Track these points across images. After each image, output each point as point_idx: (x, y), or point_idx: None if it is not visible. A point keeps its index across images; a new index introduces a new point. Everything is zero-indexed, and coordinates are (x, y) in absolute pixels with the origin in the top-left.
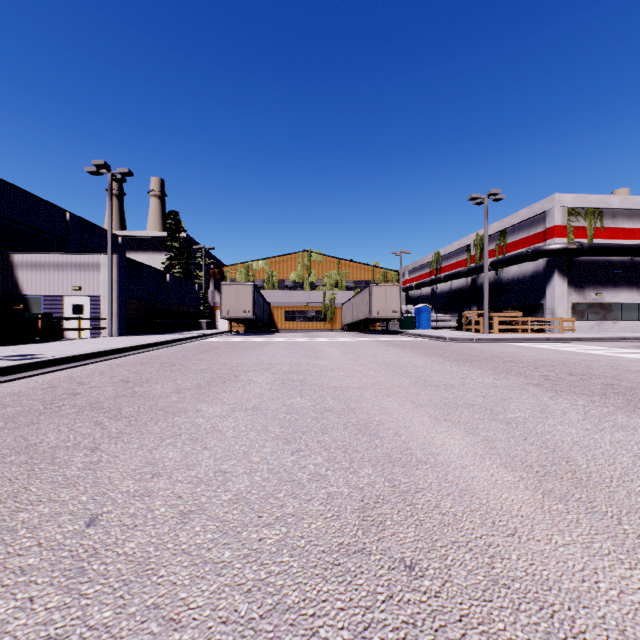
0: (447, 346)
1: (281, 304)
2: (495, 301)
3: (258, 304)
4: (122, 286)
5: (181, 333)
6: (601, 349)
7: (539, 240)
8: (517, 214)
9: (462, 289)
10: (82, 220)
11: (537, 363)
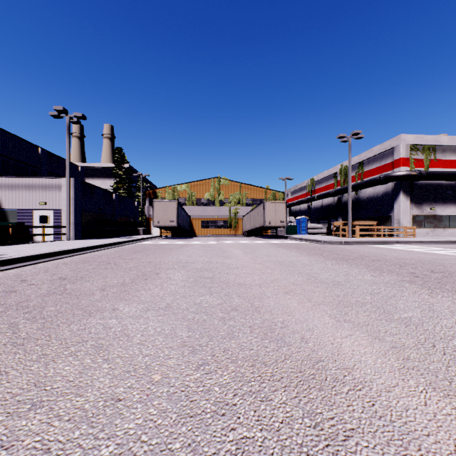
0: (323, 247)
1: (198, 216)
2: (355, 214)
3: (181, 216)
4: (77, 202)
5: (123, 237)
6: (442, 250)
7: (388, 169)
8: (372, 150)
9: (330, 205)
10: (50, 153)
11: (399, 261)
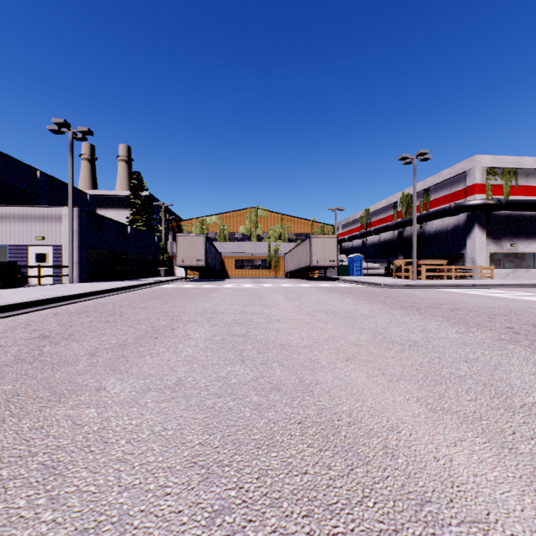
0: (385, 292)
1: (231, 254)
2: (419, 251)
3: (210, 254)
4: (83, 236)
5: (139, 280)
6: (532, 295)
7: (460, 197)
8: (440, 174)
9: (389, 241)
10: (52, 178)
11: (486, 311)
